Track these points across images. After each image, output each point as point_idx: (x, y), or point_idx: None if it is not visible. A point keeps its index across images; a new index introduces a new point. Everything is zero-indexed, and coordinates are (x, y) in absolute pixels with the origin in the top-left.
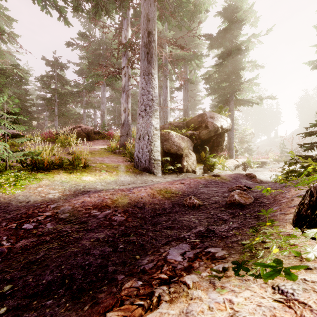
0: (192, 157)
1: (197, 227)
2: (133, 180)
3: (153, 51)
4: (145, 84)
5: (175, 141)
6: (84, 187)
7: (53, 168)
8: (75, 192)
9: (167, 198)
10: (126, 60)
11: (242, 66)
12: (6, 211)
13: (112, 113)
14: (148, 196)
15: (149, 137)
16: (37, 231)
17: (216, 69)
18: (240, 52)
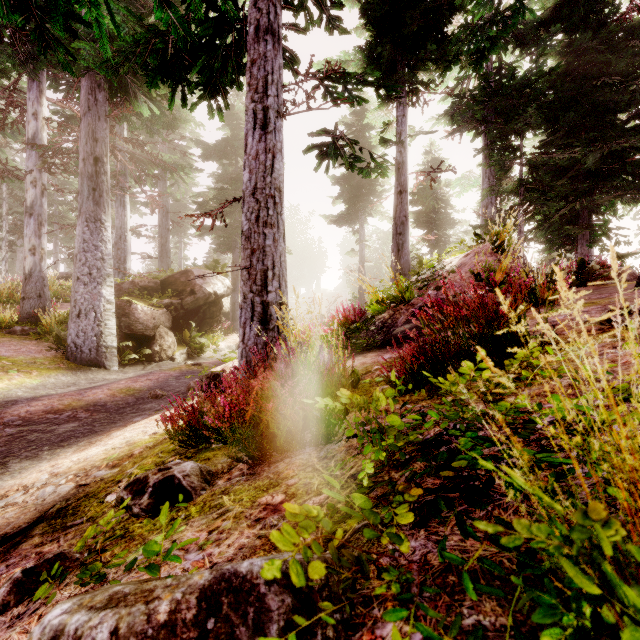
0: (169, 338)
1: (156, 408)
2: (74, 380)
3: (104, 188)
4: (90, 236)
5: (141, 317)
6: (0, 397)
7: None
8: None
9: (131, 394)
10: (39, 160)
11: None
12: None
13: None
14: (108, 395)
15: (98, 315)
16: (1, 434)
17: (214, 195)
18: None
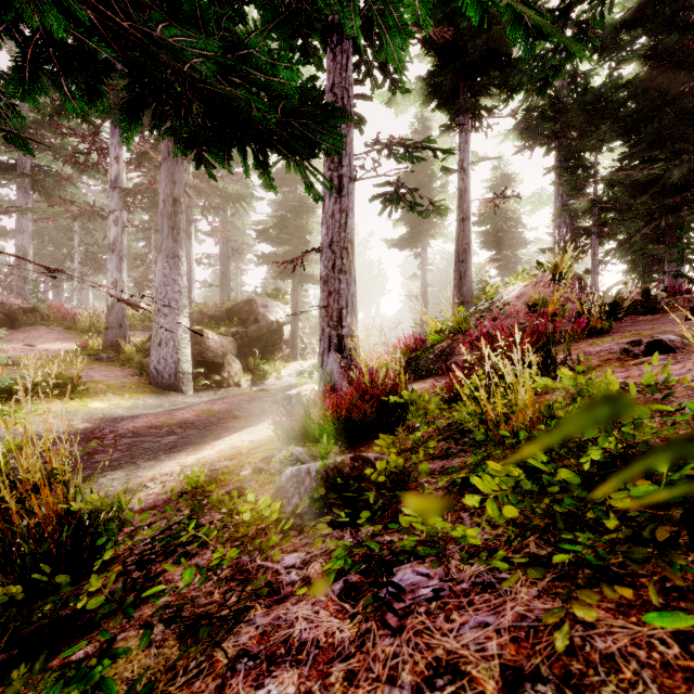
0: (236, 365)
1: (238, 426)
2: (159, 403)
3: (181, 226)
4: (169, 271)
5: (212, 346)
6: (107, 415)
7: (32, 395)
8: (105, 420)
9: (213, 415)
10: (120, 200)
11: (309, 229)
12: (61, 438)
13: (33, 244)
14: (194, 415)
15: (176, 343)
16: (120, 442)
17: (274, 223)
18: (307, 210)
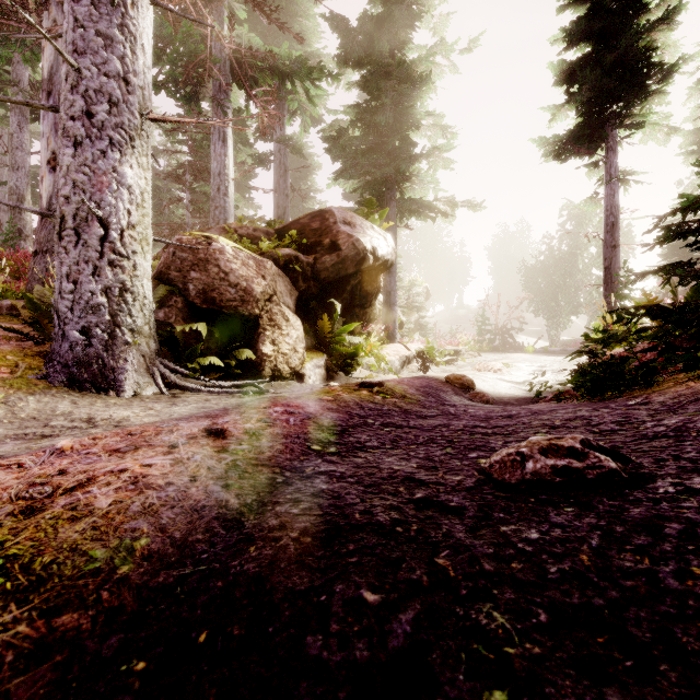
0: (292, 329)
1: None
2: None
3: None
4: (86, 5)
5: (232, 271)
6: None
7: None
8: None
9: None
10: None
11: (416, 116)
12: None
13: None
14: None
15: (109, 235)
16: None
17: (357, 114)
18: (414, 81)
